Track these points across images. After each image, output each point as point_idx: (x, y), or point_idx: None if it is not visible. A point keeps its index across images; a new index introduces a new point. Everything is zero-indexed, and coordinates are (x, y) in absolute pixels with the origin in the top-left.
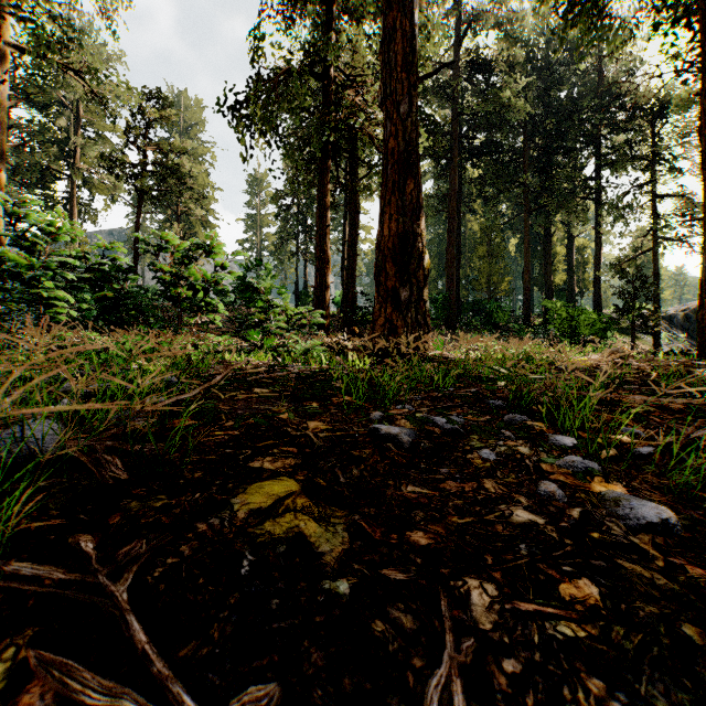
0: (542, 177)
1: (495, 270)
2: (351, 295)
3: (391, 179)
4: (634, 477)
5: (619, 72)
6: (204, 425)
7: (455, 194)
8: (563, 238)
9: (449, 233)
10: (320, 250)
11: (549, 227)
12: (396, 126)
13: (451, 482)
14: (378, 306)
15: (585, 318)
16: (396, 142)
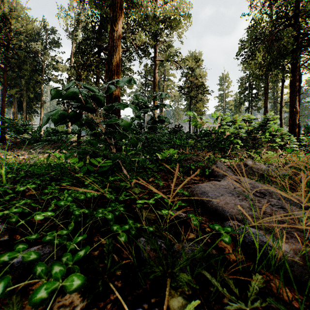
0: None
1: None
2: None
3: None
4: None
5: None
6: None
7: None
8: None
9: None
10: (291, 108)
11: None
12: None
13: None
14: None
15: None
16: None
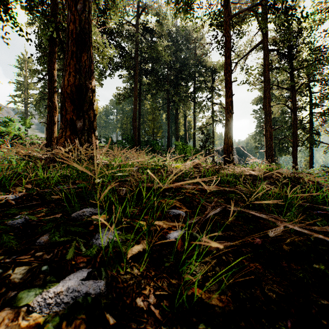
0: (174, 88)
1: (156, 127)
2: None
3: (70, 49)
4: (147, 283)
5: (202, 52)
6: None
7: (137, 88)
8: (182, 116)
9: (134, 106)
10: (49, 101)
11: (177, 111)
12: (74, 16)
13: None
14: (61, 130)
15: (189, 149)
16: (74, 27)
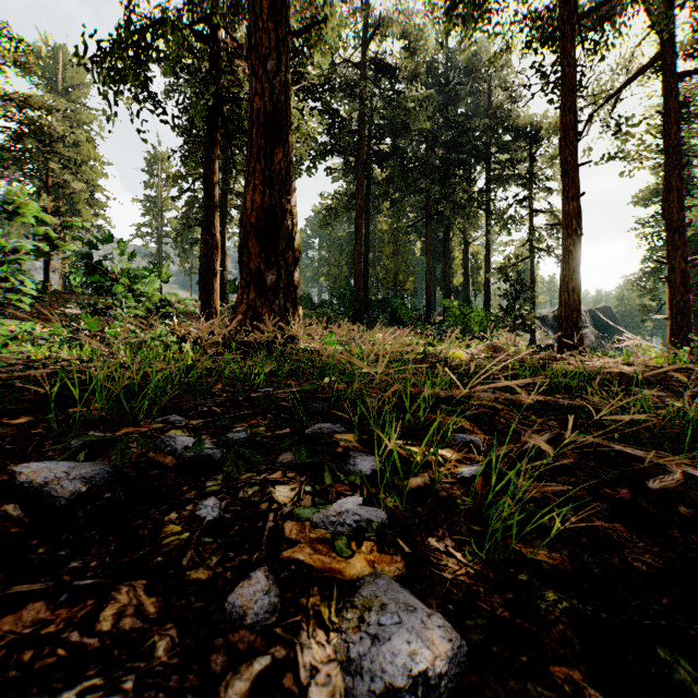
0: (441, 185)
1: (401, 270)
2: None
3: (255, 144)
4: (438, 524)
5: (504, 99)
6: None
7: (362, 192)
8: (460, 244)
9: (356, 230)
10: (207, 233)
11: (448, 232)
12: (262, 83)
13: (37, 607)
14: (241, 290)
15: (475, 316)
16: (262, 102)
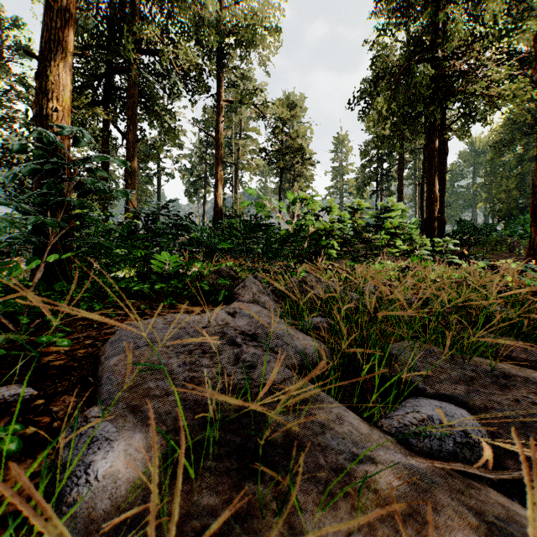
0: None
1: None
2: (440, 222)
3: None
4: None
5: None
6: (535, 314)
7: None
8: None
9: None
10: (429, 192)
11: None
12: None
13: None
14: (536, 237)
15: None
16: None
